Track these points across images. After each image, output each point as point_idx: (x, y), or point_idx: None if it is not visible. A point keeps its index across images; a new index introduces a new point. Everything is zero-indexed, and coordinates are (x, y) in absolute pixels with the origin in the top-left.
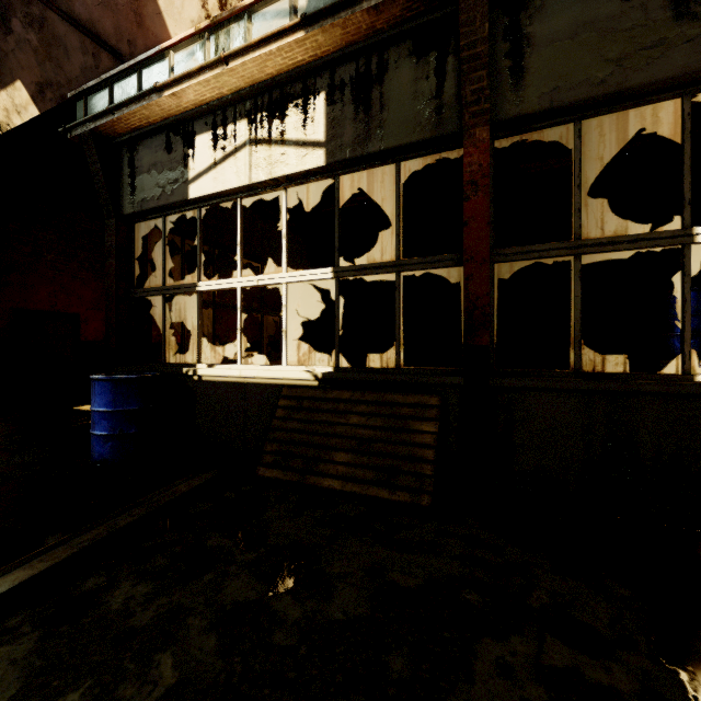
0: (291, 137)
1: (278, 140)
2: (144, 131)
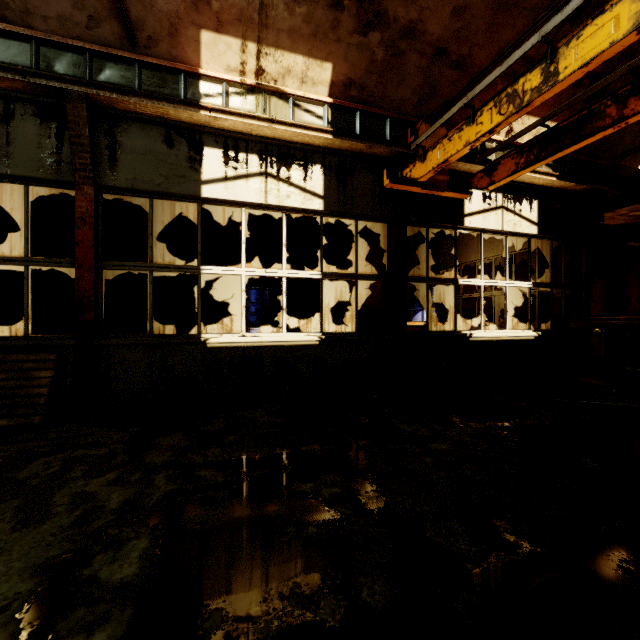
0: None
1: None
2: None
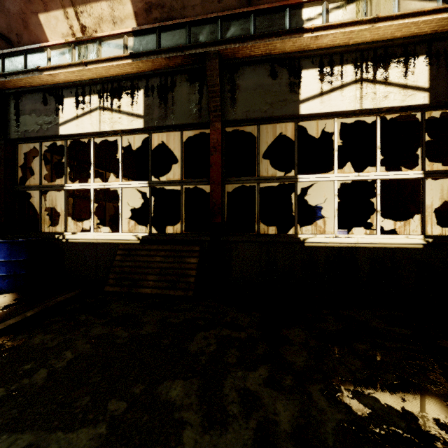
0: (125, 110)
1: (117, 110)
2: (27, 90)
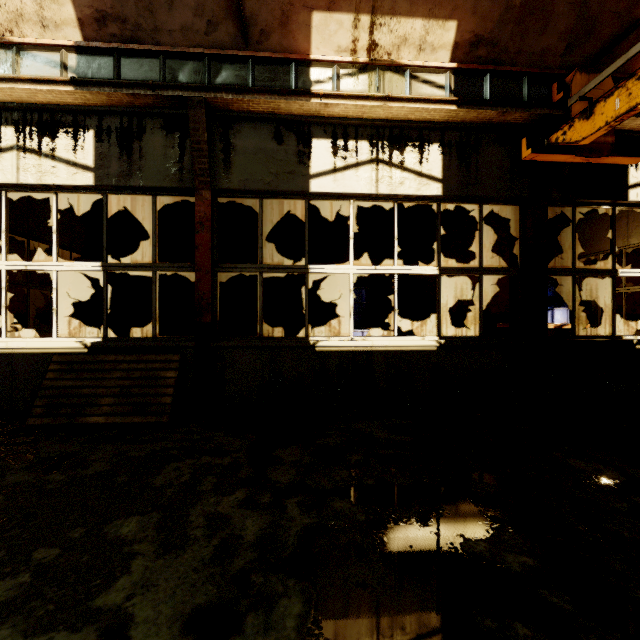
0: (62, 156)
1: (49, 155)
2: None
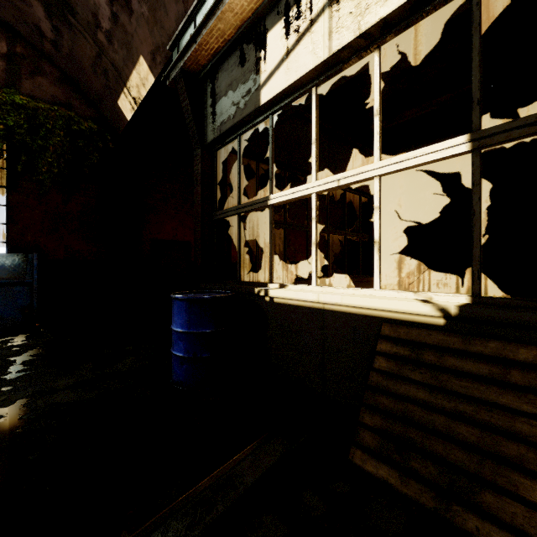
0: None
1: None
2: (221, 54)
